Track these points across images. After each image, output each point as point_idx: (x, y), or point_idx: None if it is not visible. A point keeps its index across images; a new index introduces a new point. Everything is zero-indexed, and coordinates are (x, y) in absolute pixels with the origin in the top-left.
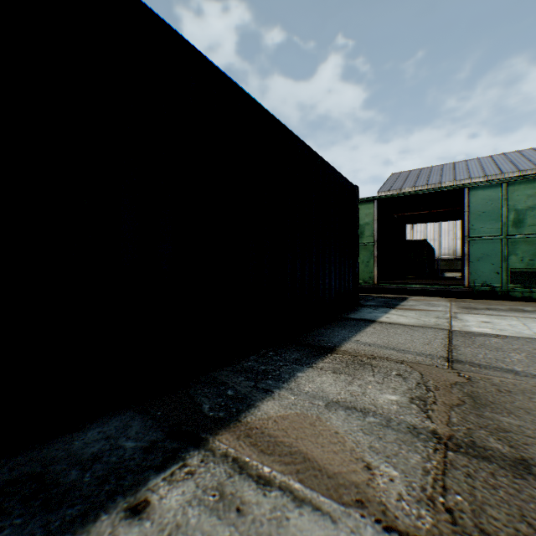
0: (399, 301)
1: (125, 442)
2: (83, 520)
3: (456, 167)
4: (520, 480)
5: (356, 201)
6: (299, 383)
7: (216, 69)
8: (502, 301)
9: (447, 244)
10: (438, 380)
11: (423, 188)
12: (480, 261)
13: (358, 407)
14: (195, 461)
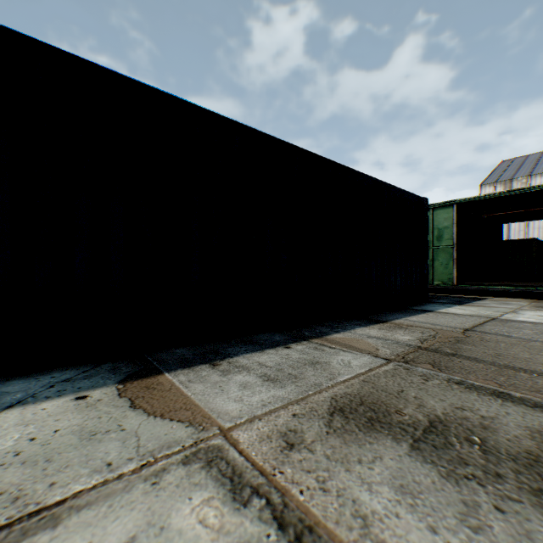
0: (473, 301)
1: (275, 338)
2: (271, 347)
3: None
4: (445, 356)
5: (424, 211)
6: (356, 331)
7: (308, 153)
8: None
9: None
10: (445, 335)
11: (542, 175)
12: None
13: (384, 338)
14: (305, 343)
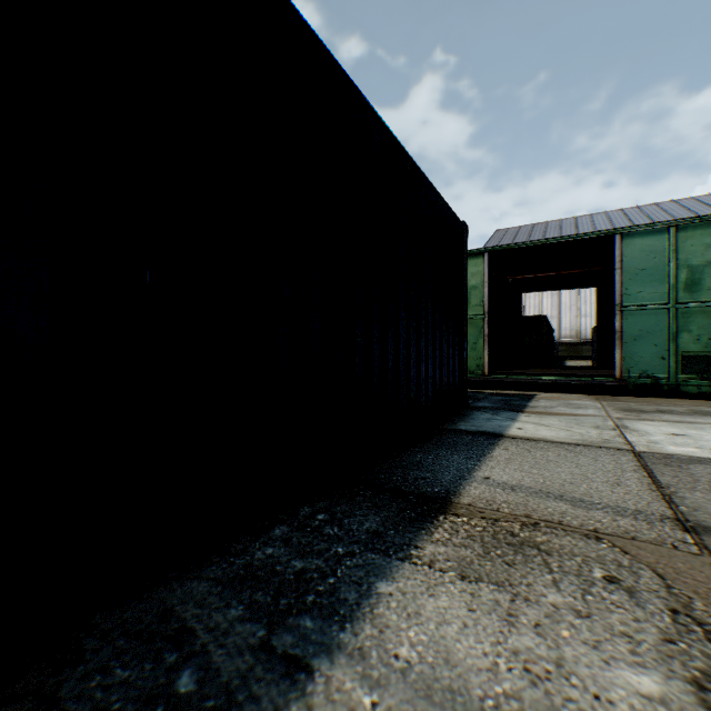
0: (525, 401)
1: None
2: None
3: (579, 222)
4: None
5: (464, 246)
6: (383, 626)
7: None
8: (669, 398)
9: (569, 324)
10: (710, 596)
11: None
12: (637, 341)
13: None
14: None
